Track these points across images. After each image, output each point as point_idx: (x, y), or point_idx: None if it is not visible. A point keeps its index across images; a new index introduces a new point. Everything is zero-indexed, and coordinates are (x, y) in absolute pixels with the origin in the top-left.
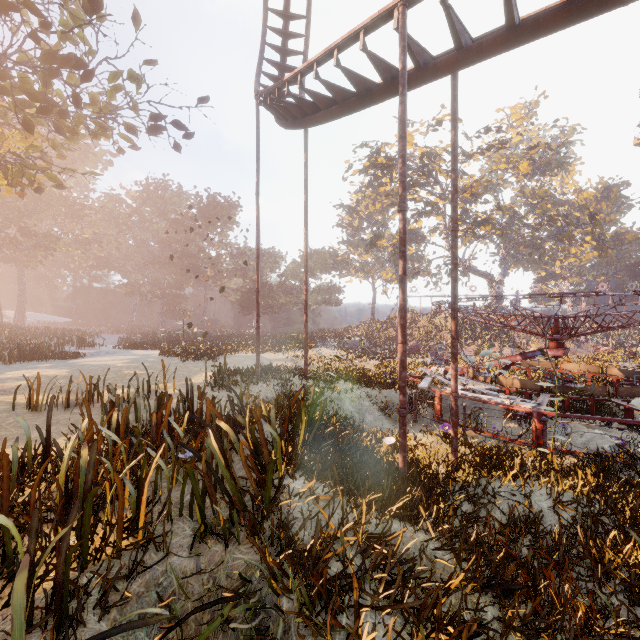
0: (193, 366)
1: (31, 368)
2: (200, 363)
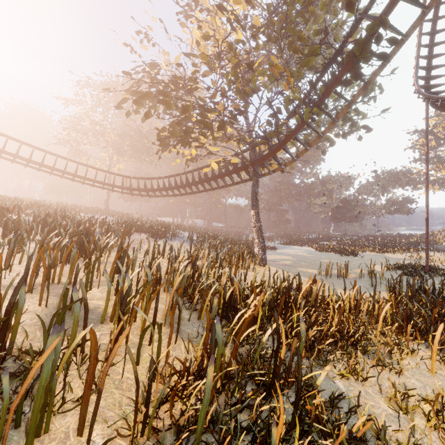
0: (354, 260)
1: (270, 254)
2: (354, 258)
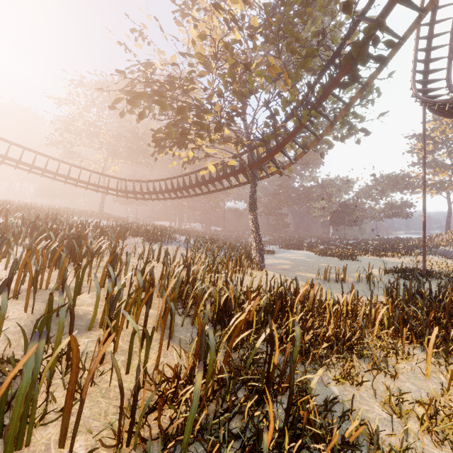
0: (352, 264)
1: (268, 258)
2: (352, 262)
